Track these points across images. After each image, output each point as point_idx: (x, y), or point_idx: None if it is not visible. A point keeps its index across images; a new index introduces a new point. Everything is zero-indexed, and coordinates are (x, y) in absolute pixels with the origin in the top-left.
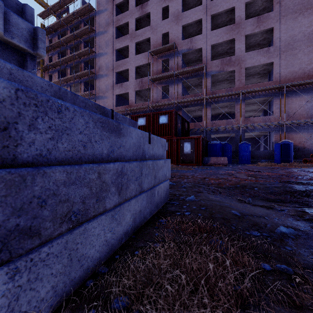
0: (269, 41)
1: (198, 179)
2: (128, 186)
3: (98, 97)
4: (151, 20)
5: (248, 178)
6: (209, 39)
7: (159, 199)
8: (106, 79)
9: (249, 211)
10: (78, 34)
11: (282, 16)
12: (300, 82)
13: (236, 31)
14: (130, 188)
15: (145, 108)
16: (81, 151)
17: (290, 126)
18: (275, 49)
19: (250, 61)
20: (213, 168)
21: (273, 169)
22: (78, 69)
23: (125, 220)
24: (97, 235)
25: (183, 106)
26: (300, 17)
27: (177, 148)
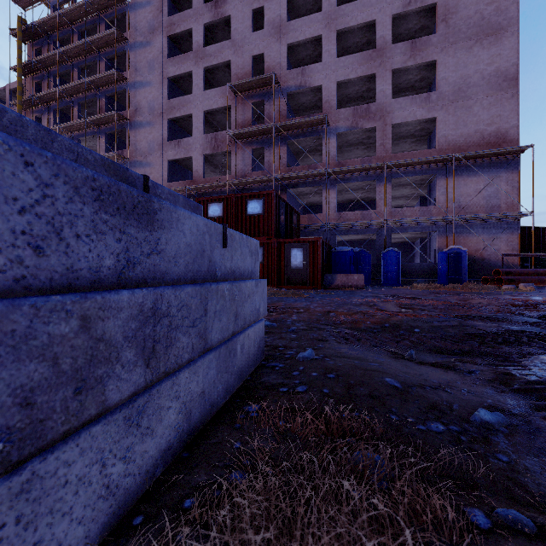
0: (429, 83)
1: (317, 315)
2: (172, 341)
3: (134, 163)
4: (234, 30)
5: (401, 311)
6: (333, 72)
7: (245, 361)
8: (149, 132)
9: (415, 376)
10: (93, 43)
11: (450, 44)
12: (477, 152)
13: (378, 62)
14: (177, 345)
15: (222, 187)
16: (24, 260)
17: (462, 224)
18: (438, 97)
19: (400, 114)
20: (342, 294)
21: (438, 294)
22: (94, 109)
23: (164, 422)
24: (78, 482)
25: (290, 185)
26: (477, 47)
27: (280, 259)
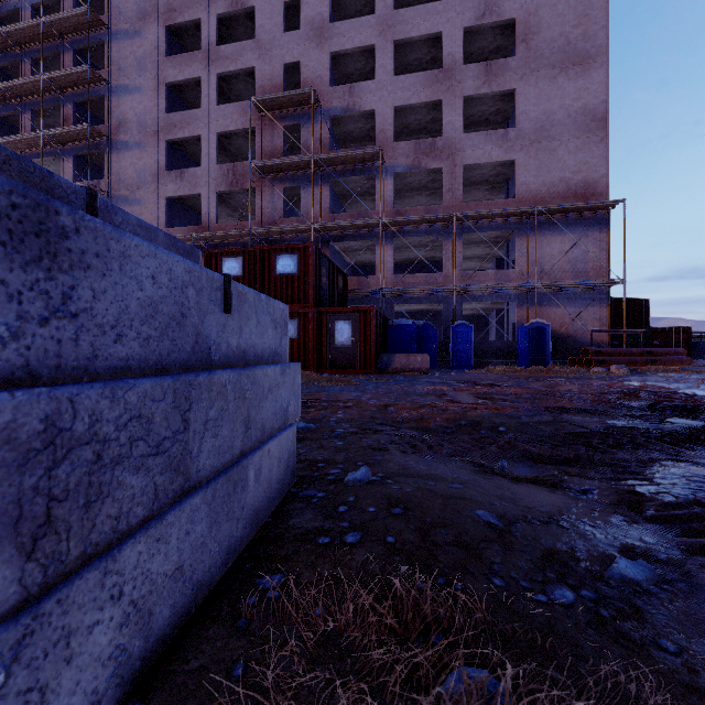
0: (506, 117)
1: (371, 410)
2: (103, 490)
3: (116, 199)
4: (259, 27)
5: (479, 403)
6: (389, 94)
7: (264, 493)
8: (138, 156)
9: (514, 502)
10: (54, 25)
11: (531, 71)
12: (562, 206)
13: (446, 86)
14: (117, 495)
15: (243, 237)
16: None
17: (545, 293)
18: (518, 135)
19: (473, 154)
20: (402, 381)
21: (519, 380)
22: (55, 119)
23: (79, 659)
24: None
25: (334, 237)
26: (562, 78)
27: (320, 335)
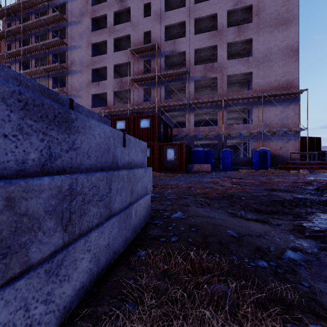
0: (248, 51)
1: (183, 189)
2: (85, 211)
3: (70, 96)
4: (132, 16)
5: (233, 186)
6: (192, 43)
7: (138, 220)
8: (80, 76)
9: (245, 228)
10: (45, 21)
11: (260, 29)
12: (276, 93)
13: (219, 38)
14: (89, 214)
15: (125, 111)
16: None
17: (267, 135)
18: (253, 60)
19: (231, 69)
20: (198, 176)
21: (254, 176)
22: (45, 61)
23: (78, 269)
24: None
25: (166, 110)
26: (275, 31)
27: (160, 155)
